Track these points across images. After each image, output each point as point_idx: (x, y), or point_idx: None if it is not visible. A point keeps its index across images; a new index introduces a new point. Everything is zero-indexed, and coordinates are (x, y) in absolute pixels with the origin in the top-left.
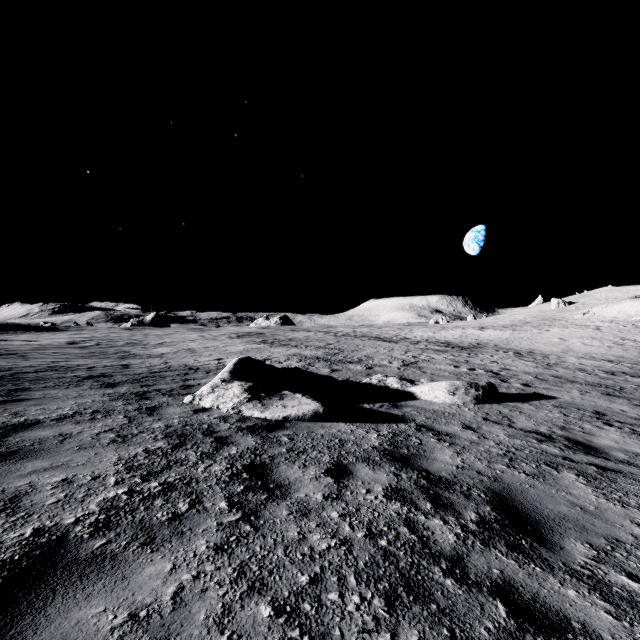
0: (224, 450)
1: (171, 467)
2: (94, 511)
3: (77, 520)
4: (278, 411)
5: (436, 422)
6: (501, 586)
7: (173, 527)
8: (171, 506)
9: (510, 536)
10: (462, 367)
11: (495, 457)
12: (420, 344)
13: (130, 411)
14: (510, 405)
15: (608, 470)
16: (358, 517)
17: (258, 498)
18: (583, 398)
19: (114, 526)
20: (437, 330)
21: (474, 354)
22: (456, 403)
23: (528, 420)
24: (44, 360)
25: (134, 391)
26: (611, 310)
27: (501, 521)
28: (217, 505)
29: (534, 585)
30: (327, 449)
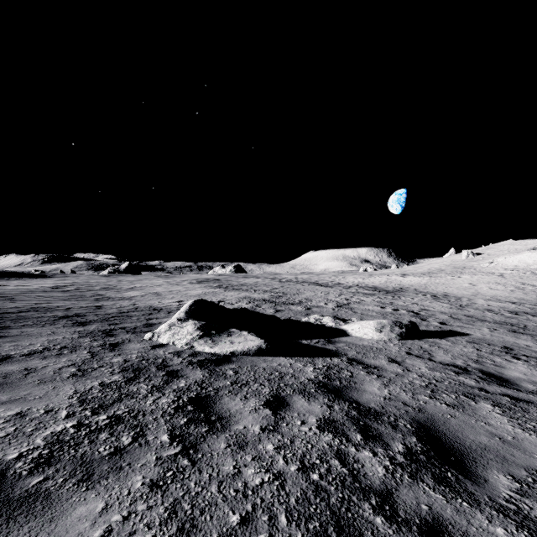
0: (173, 383)
1: (122, 400)
2: (39, 446)
3: (20, 455)
4: (226, 347)
5: (365, 356)
6: (430, 524)
7: (113, 462)
8: (115, 440)
9: (436, 468)
10: (387, 308)
11: (418, 388)
12: (352, 288)
13: (94, 347)
14: (429, 341)
15: (520, 400)
16: (292, 449)
17: (199, 431)
18: (492, 335)
19: (55, 462)
20: (366, 277)
21: (397, 297)
22: (383, 339)
23: (446, 354)
24: (29, 302)
25: (102, 329)
26: (513, 260)
27: (427, 452)
28: (159, 438)
29: (463, 522)
30: (267, 382)
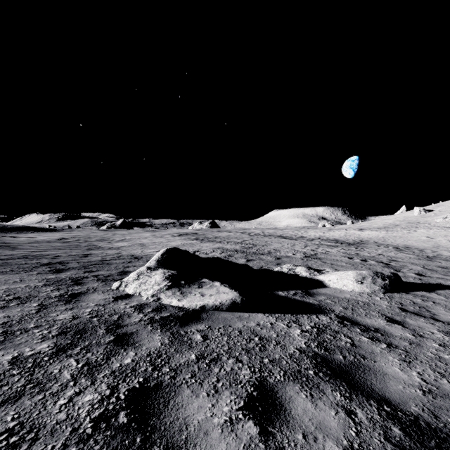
0: (117, 357)
1: (20, 396)
2: None
3: None
4: (196, 300)
5: (356, 313)
6: None
7: None
8: None
9: None
10: (355, 258)
11: None
12: (315, 241)
13: (50, 298)
14: (418, 294)
15: None
16: None
17: None
18: None
19: None
20: (326, 231)
21: (361, 248)
22: (365, 291)
23: (449, 312)
24: (26, 250)
25: (74, 276)
26: None
27: None
28: None
29: None
30: (246, 354)
